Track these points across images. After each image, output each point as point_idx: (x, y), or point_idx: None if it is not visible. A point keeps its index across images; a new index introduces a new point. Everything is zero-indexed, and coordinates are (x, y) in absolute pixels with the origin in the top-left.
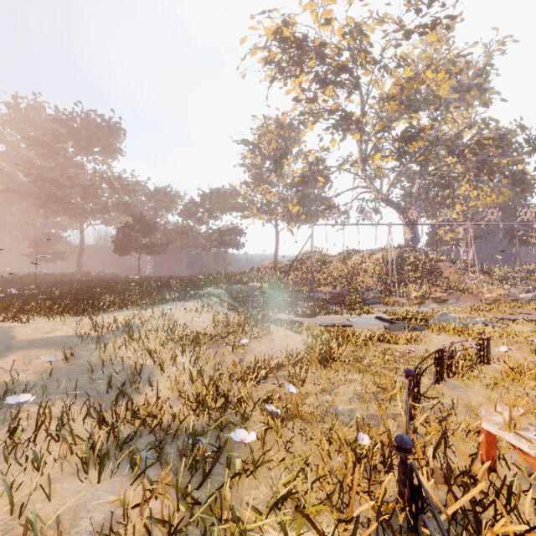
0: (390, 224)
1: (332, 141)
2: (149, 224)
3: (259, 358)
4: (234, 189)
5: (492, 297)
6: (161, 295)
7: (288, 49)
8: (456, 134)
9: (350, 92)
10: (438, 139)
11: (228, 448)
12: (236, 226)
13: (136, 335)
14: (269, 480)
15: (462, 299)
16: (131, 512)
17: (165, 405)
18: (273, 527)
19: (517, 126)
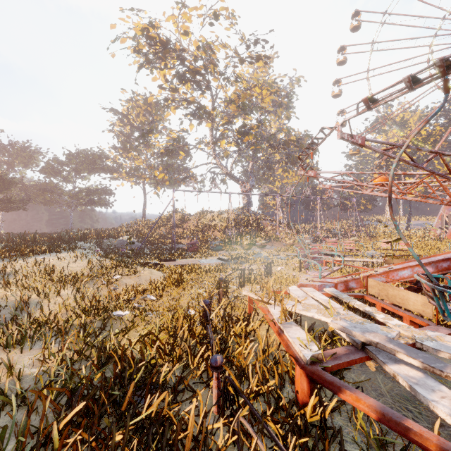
0: (230, 193)
1: (190, 125)
2: (4, 179)
3: (129, 289)
4: (103, 153)
5: (292, 243)
6: (30, 248)
7: (154, 46)
8: (272, 134)
9: (203, 91)
10: (262, 136)
11: (110, 324)
12: (105, 186)
13: (11, 281)
14: (136, 336)
15: (275, 245)
16: (50, 358)
17: (61, 312)
18: (138, 348)
19: (306, 135)
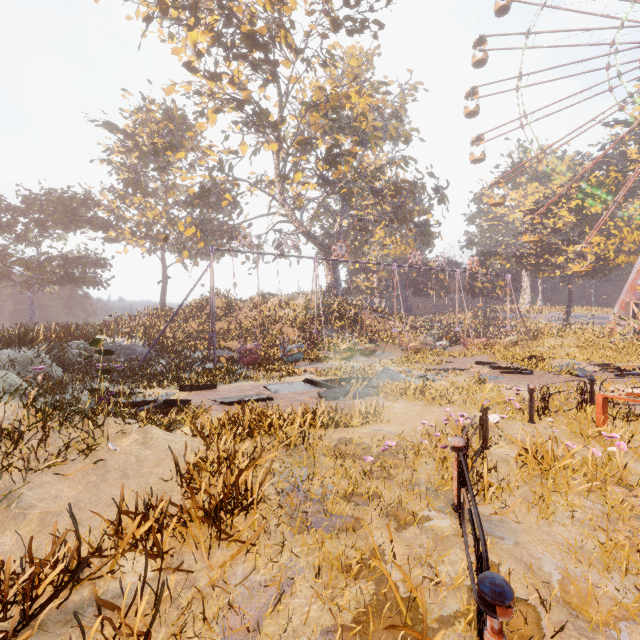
0: (316, 258)
1: (241, 145)
2: None
3: (36, 535)
4: (90, 194)
5: (411, 347)
6: None
7: None
8: (380, 168)
9: (266, 80)
10: (361, 171)
11: None
12: (95, 253)
13: None
14: None
15: (386, 350)
16: None
17: None
18: None
19: (428, 174)
